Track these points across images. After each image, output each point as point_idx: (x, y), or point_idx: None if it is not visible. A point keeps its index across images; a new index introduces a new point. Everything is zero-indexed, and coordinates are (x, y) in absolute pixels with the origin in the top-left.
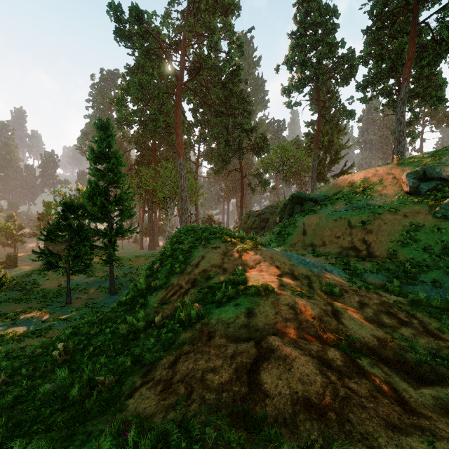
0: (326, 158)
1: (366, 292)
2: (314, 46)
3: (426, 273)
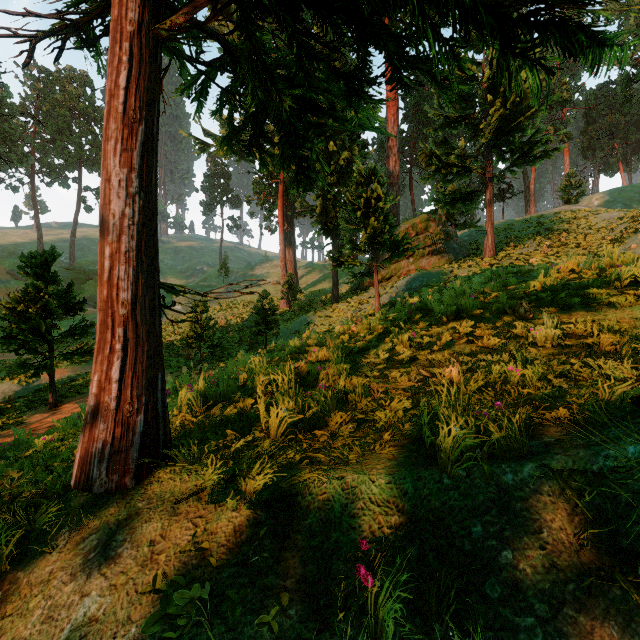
0: None
1: None
2: None
3: None
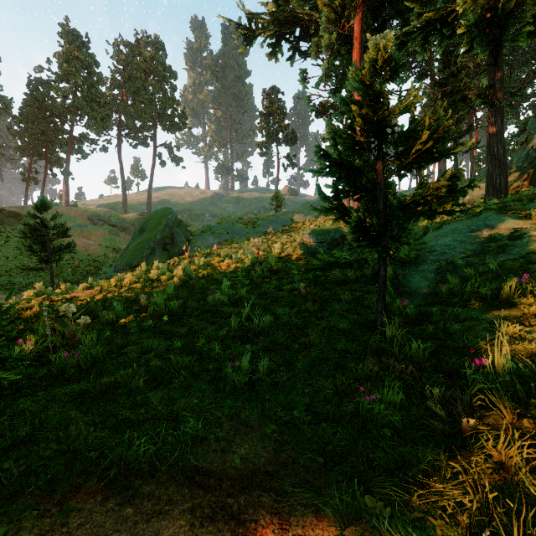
0: None
1: None
2: None
3: None
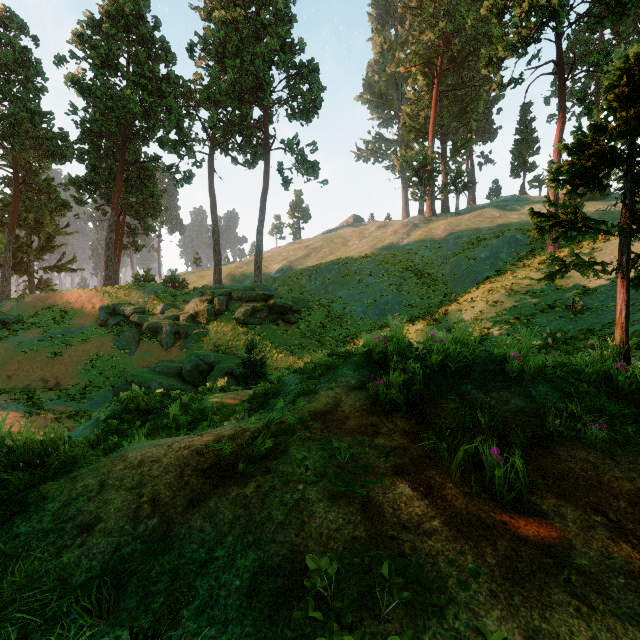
0: (32, 242)
1: (37, 417)
2: (7, 96)
3: (97, 392)
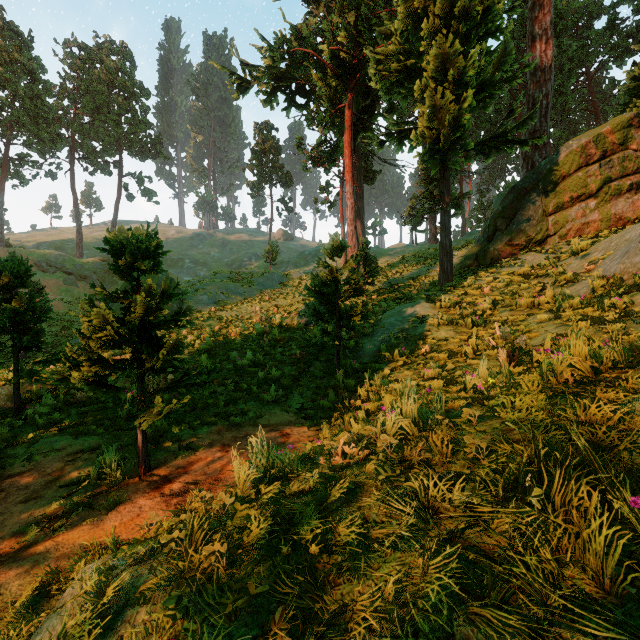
0: None
1: None
2: None
3: None
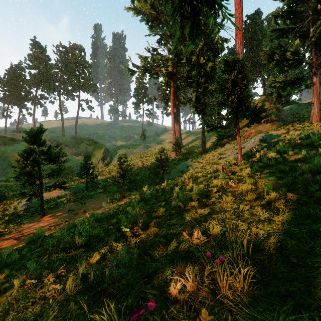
0: None
1: None
2: None
3: None
